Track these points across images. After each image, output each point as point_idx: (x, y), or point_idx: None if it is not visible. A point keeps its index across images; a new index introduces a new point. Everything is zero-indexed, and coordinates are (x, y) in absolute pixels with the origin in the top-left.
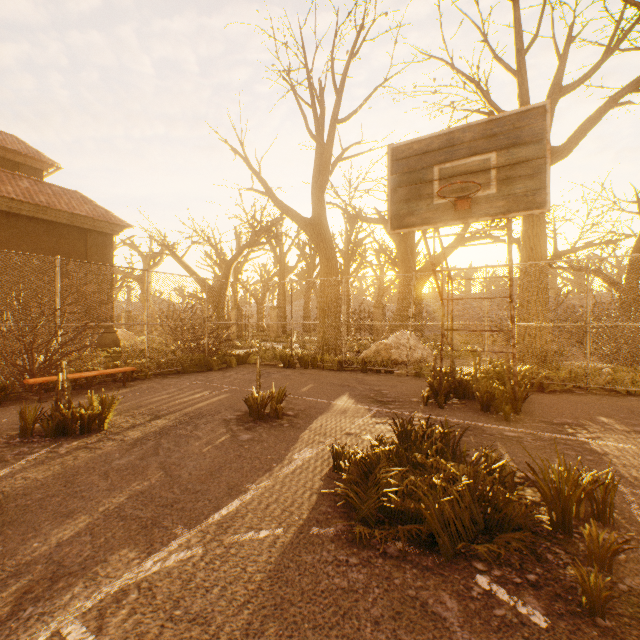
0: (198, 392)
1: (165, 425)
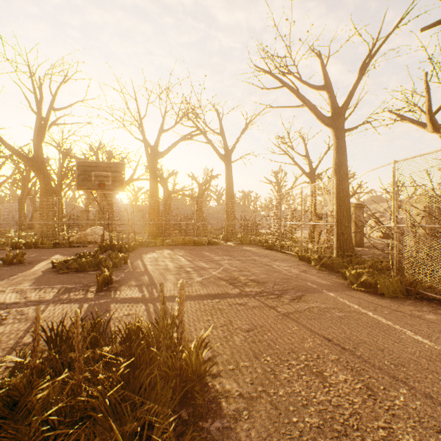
0: None
1: None
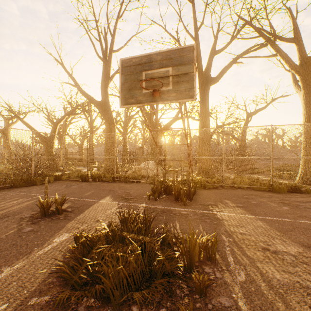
0: (15, 200)
1: None
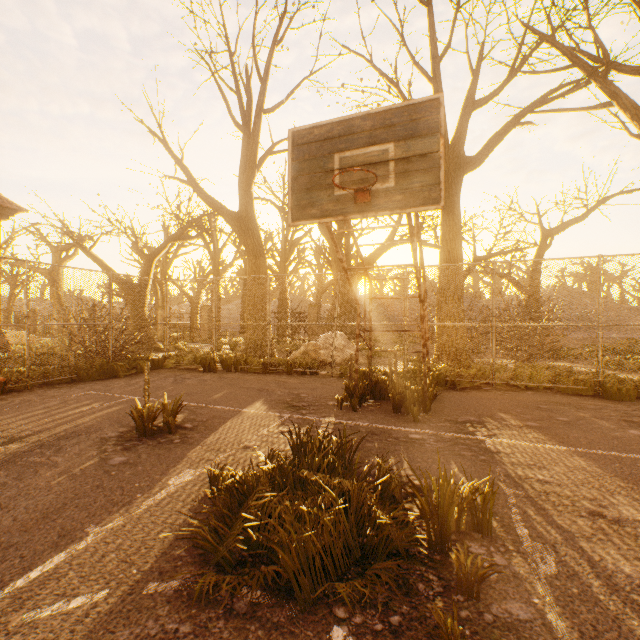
0: (86, 404)
1: (17, 451)
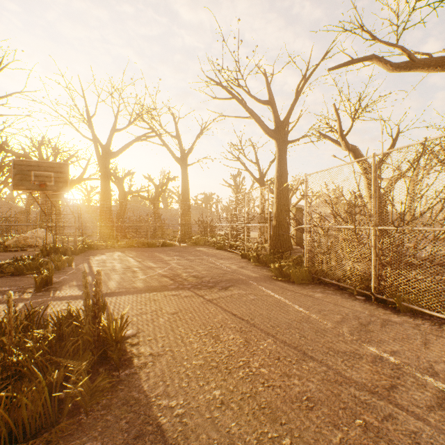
0: None
1: None
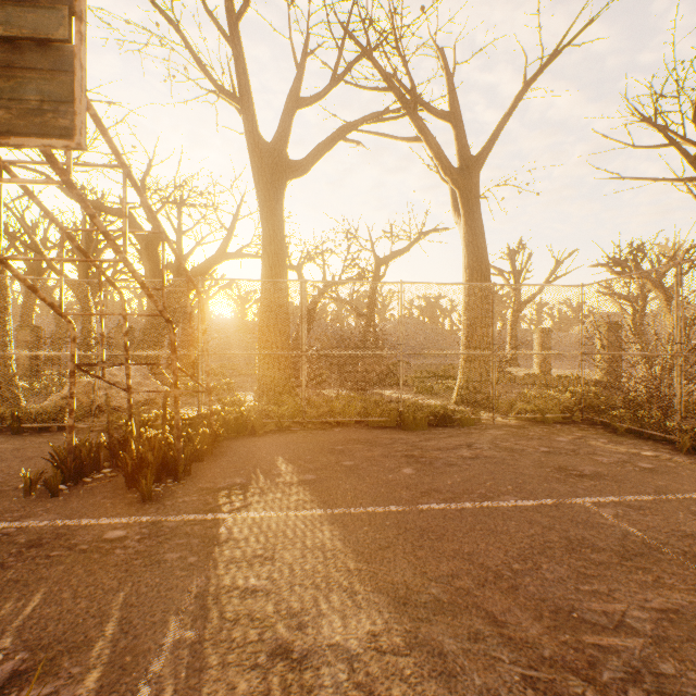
0: None
1: None
